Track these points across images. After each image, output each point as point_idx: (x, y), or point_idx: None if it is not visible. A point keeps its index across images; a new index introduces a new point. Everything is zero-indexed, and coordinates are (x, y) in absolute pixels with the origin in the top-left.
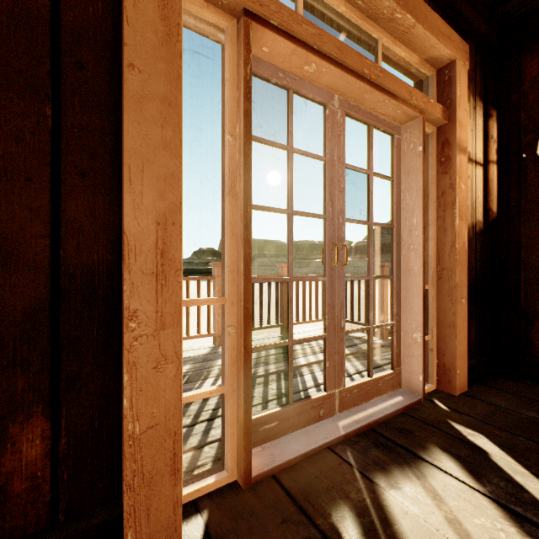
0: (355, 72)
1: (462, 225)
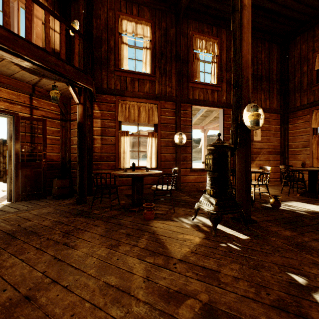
0: None
1: (39, 40)
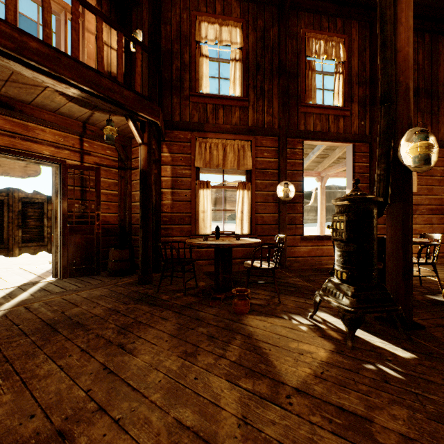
0: None
1: (91, 61)
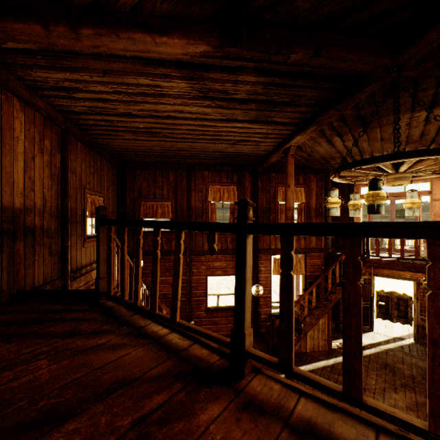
0: (392, 196)
1: (436, 218)
